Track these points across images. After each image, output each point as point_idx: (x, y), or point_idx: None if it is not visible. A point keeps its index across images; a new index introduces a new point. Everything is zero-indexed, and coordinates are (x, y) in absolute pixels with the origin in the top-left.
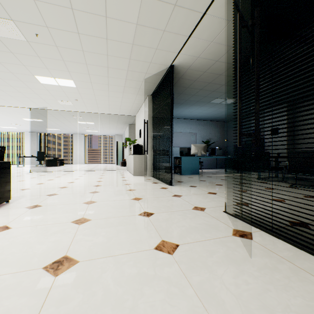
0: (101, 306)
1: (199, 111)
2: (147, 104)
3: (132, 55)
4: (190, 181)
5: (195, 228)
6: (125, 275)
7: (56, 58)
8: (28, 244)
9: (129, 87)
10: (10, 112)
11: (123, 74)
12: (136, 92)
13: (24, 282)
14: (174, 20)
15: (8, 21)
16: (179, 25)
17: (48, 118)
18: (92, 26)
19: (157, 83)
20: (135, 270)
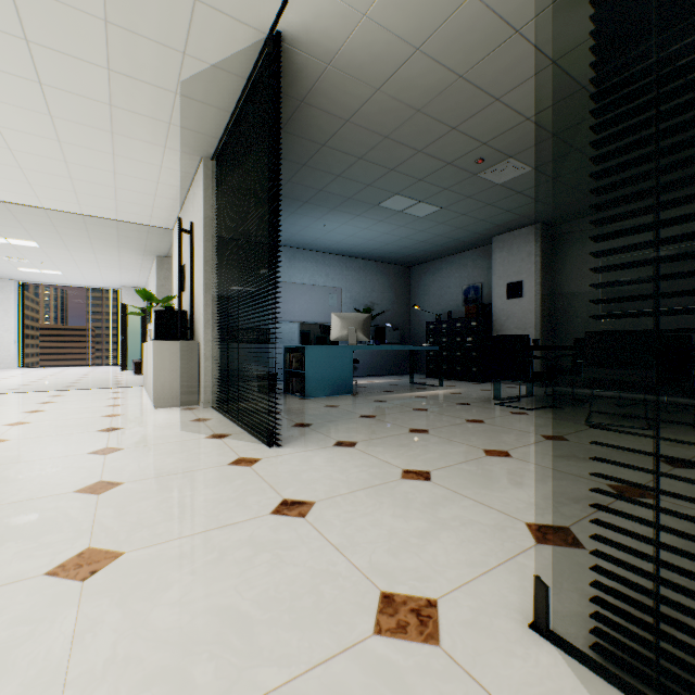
0: None
1: (351, 231)
2: (201, 186)
3: None
4: (332, 422)
5: None
6: None
7: None
8: None
9: (129, 111)
10: None
11: (93, 38)
12: (161, 140)
13: None
14: None
15: None
16: None
17: None
18: None
19: (230, 109)
20: None
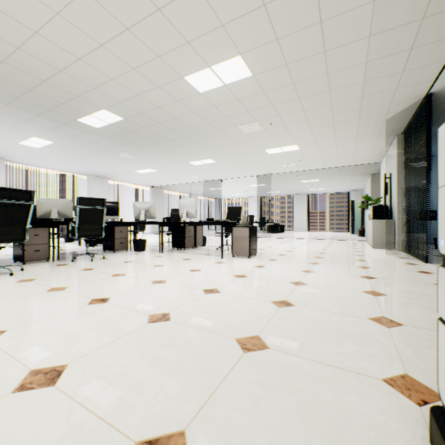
0: (319, 296)
1: None
2: (395, 148)
3: (362, 105)
4: None
5: (416, 293)
6: (335, 294)
7: (283, 133)
8: (278, 274)
9: (363, 134)
10: (241, 182)
11: (353, 124)
12: (375, 136)
13: (282, 284)
14: (414, 59)
15: (254, 123)
16: (425, 58)
17: (270, 182)
18: (316, 101)
19: (409, 118)
20: (342, 294)
